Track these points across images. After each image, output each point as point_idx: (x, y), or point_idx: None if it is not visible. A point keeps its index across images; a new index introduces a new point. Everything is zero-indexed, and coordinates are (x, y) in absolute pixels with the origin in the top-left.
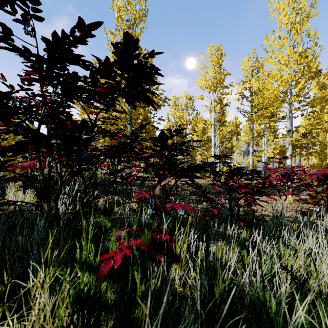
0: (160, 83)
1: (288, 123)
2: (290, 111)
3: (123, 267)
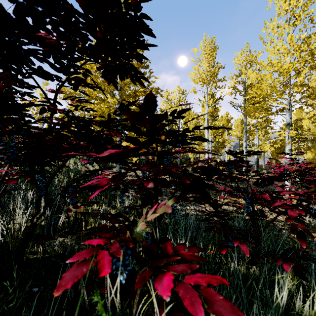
0: (150, 45)
1: (287, 116)
2: (290, 103)
3: None
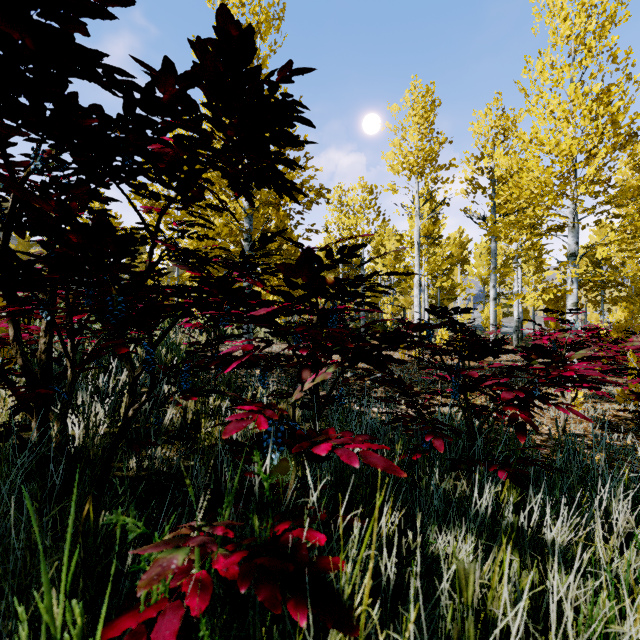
0: (307, 142)
1: (570, 239)
2: (575, 214)
3: None
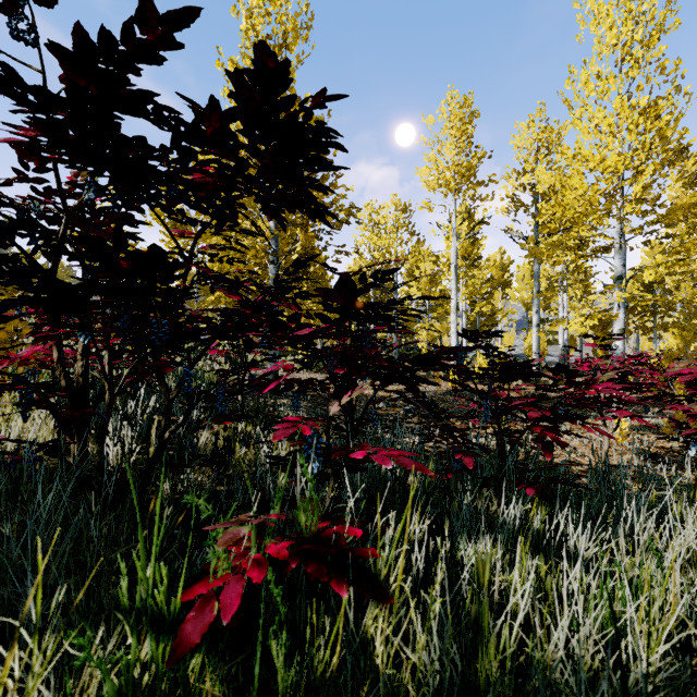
0: (340, 167)
1: (616, 261)
2: (621, 235)
3: (247, 614)
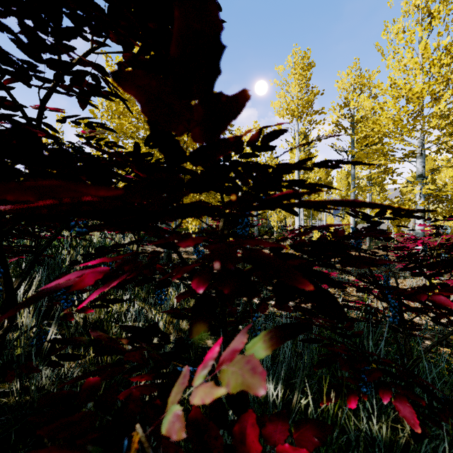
0: None
1: (418, 163)
2: (423, 144)
3: None
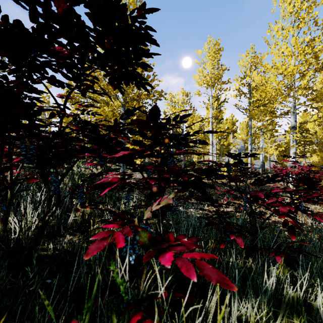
0: (154, 54)
1: (292, 119)
2: (294, 106)
3: None
